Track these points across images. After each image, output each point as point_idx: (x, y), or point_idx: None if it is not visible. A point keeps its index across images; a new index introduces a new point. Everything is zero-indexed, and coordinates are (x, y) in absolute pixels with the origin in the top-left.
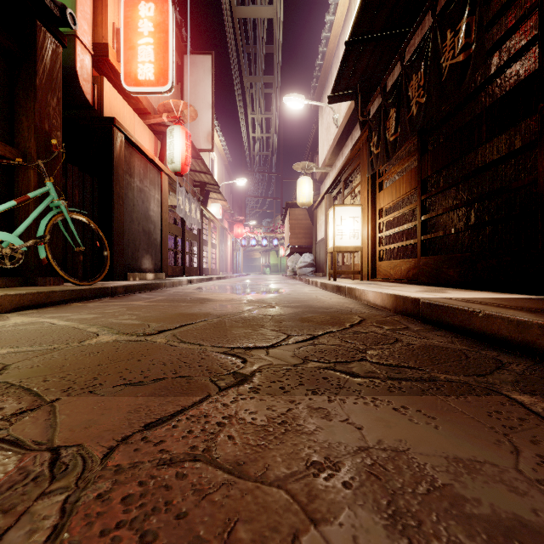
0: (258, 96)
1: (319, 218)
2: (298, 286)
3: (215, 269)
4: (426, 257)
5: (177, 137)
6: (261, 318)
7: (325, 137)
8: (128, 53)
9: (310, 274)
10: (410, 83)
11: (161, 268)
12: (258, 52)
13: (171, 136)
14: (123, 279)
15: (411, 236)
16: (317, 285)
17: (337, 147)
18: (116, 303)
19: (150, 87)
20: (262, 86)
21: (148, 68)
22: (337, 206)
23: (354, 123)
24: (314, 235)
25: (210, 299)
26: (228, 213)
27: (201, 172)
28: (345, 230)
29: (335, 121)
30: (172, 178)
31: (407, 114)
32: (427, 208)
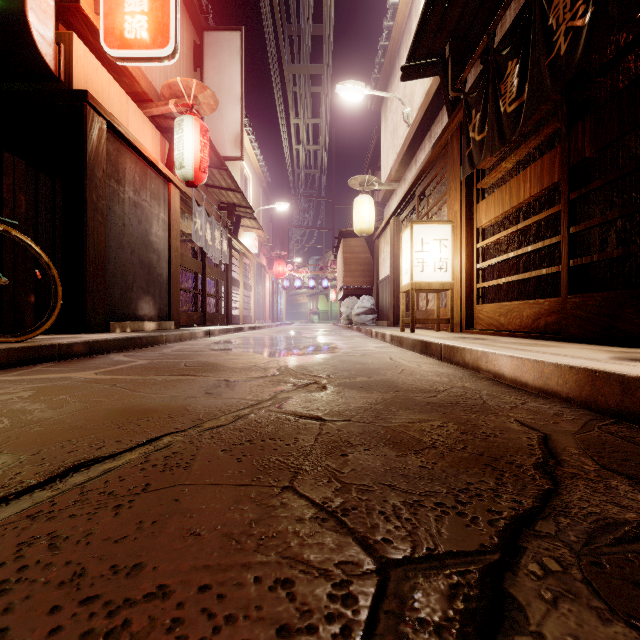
0: (303, 93)
1: (382, 249)
2: (358, 340)
3: (249, 317)
4: (580, 294)
5: (188, 131)
6: (294, 430)
7: (391, 143)
8: None
9: (370, 322)
10: (554, 3)
11: (170, 314)
12: (303, 30)
13: (179, 130)
14: (104, 330)
15: (524, 268)
16: (385, 338)
17: (408, 153)
18: (40, 377)
19: (142, 50)
20: (308, 79)
21: (139, 22)
22: (416, 224)
23: (434, 116)
24: (376, 272)
25: (216, 366)
26: (266, 247)
27: (227, 190)
28: (428, 259)
29: (405, 118)
30: (185, 194)
31: (546, 57)
32: (578, 214)
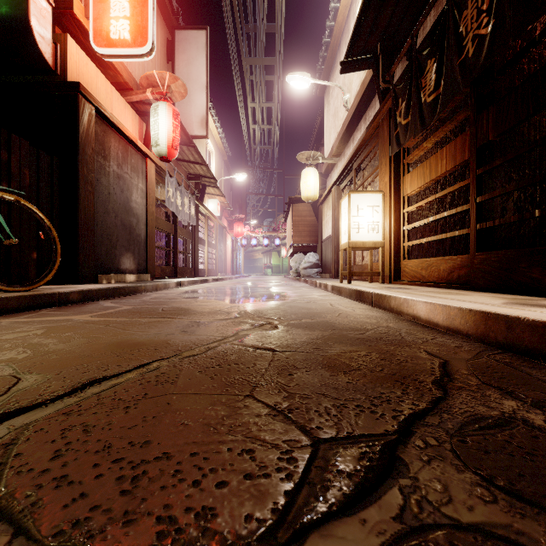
0: (259, 81)
1: (325, 213)
2: (304, 290)
3: (213, 270)
4: (485, 252)
5: (162, 115)
6: (253, 357)
7: (333, 124)
8: (99, 6)
9: (315, 275)
10: (463, 14)
11: (147, 268)
12: (258, 29)
13: (155, 114)
14: (93, 281)
15: (442, 230)
16: (327, 288)
17: (347, 133)
18: (47, 319)
19: (124, 48)
20: (262, 70)
21: (122, 25)
22: (353, 193)
23: (368, 102)
24: (320, 232)
25: (188, 310)
26: (227, 211)
27: (195, 163)
28: (362, 222)
29: (345, 103)
30: (160, 167)
31: (457, 58)
32: (483, 186)
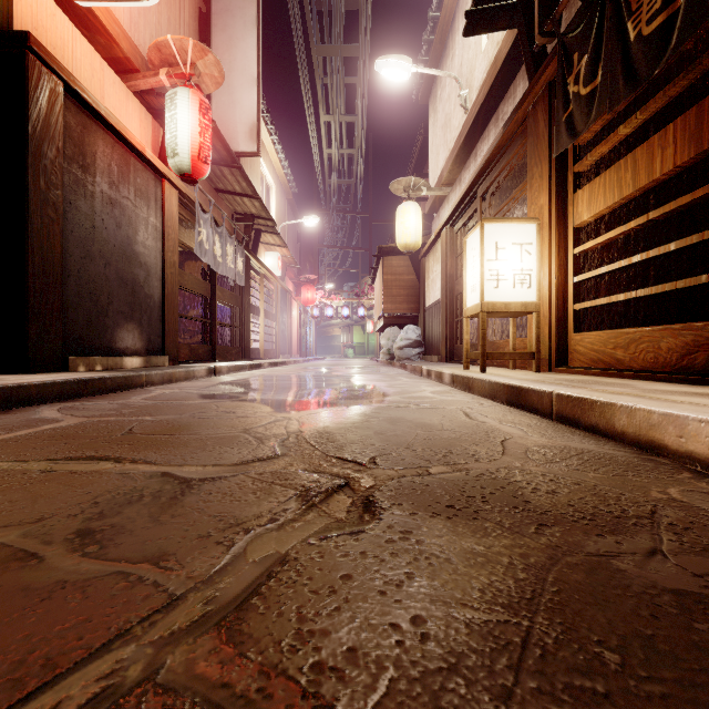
0: (335, 82)
1: (430, 269)
2: (405, 381)
3: (271, 351)
4: None
5: (182, 107)
6: None
7: (442, 139)
8: None
9: (416, 357)
10: None
11: (163, 347)
12: None
13: (172, 106)
14: (59, 368)
15: (634, 283)
16: (442, 379)
17: (465, 147)
18: None
19: None
20: (341, 64)
21: None
22: (489, 223)
23: (501, 93)
24: (422, 296)
25: (180, 433)
26: (293, 270)
27: (242, 196)
28: (504, 271)
29: (462, 102)
30: (185, 195)
31: None
32: None
